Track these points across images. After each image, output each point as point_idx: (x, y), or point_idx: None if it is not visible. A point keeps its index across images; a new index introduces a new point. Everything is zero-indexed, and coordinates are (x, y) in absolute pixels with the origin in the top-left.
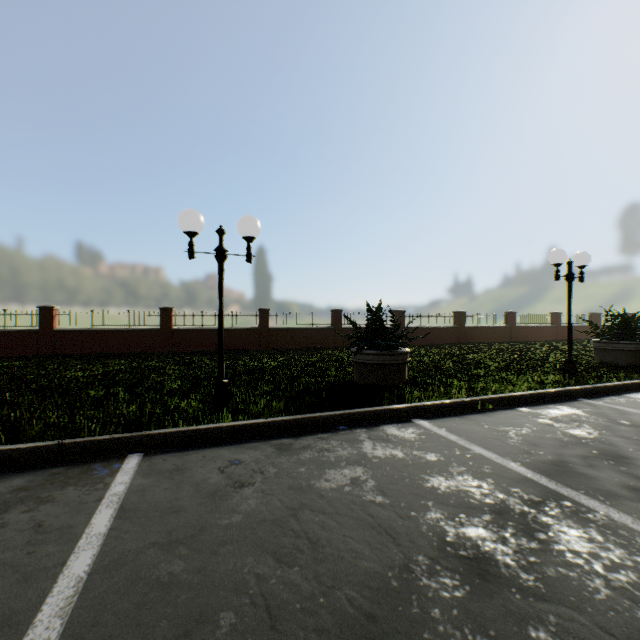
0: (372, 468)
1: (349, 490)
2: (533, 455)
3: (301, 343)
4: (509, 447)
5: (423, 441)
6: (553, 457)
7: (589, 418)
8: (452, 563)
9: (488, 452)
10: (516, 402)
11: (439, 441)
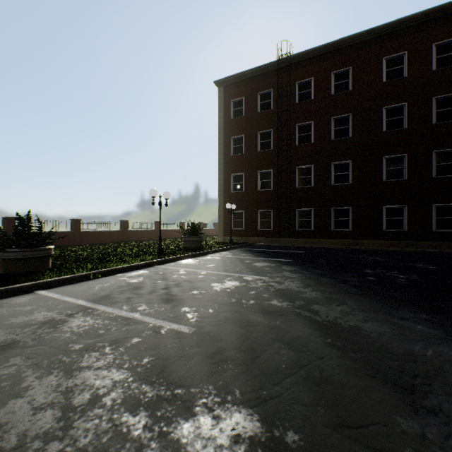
0: None
1: None
2: (97, 295)
3: None
4: (88, 294)
5: (30, 301)
6: (107, 293)
7: (148, 274)
8: None
9: (72, 298)
10: (118, 271)
11: (43, 299)
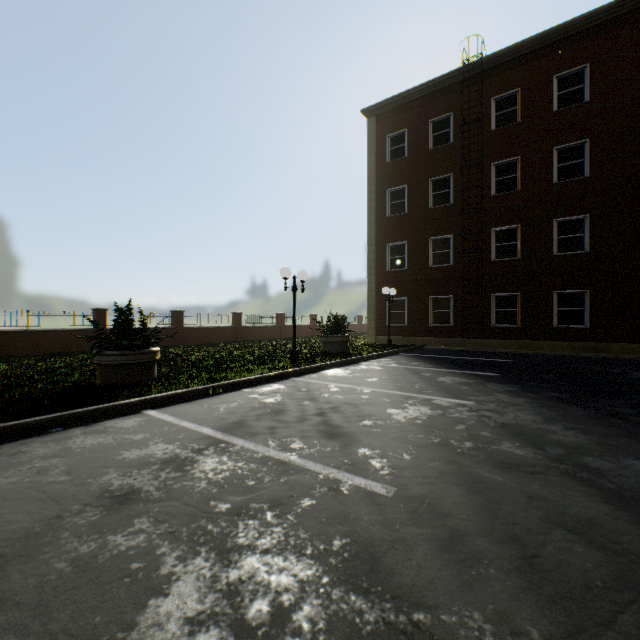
0: (70, 457)
1: (31, 479)
2: (226, 420)
3: (47, 348)
4: (212, 418)
5: (141, 426)
6: (239, 419)
7: (285, 390)
8: (103, 502)
9: (193, 424)
10: (244, 385)
11: (156, 424)
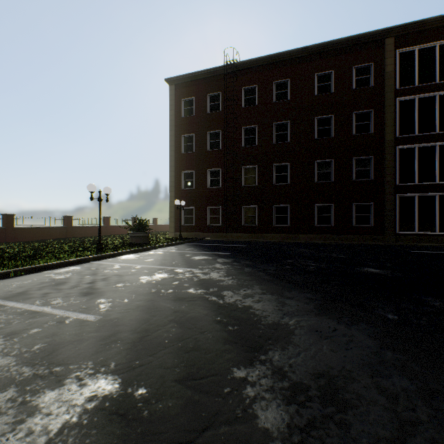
0: None
1: None
2: (12, 292)
3: None
4: (1, 291)
5: None
6: (24, 290)
7: (79, 270)
8: None
9: None
10: (46, 268)
11: None
